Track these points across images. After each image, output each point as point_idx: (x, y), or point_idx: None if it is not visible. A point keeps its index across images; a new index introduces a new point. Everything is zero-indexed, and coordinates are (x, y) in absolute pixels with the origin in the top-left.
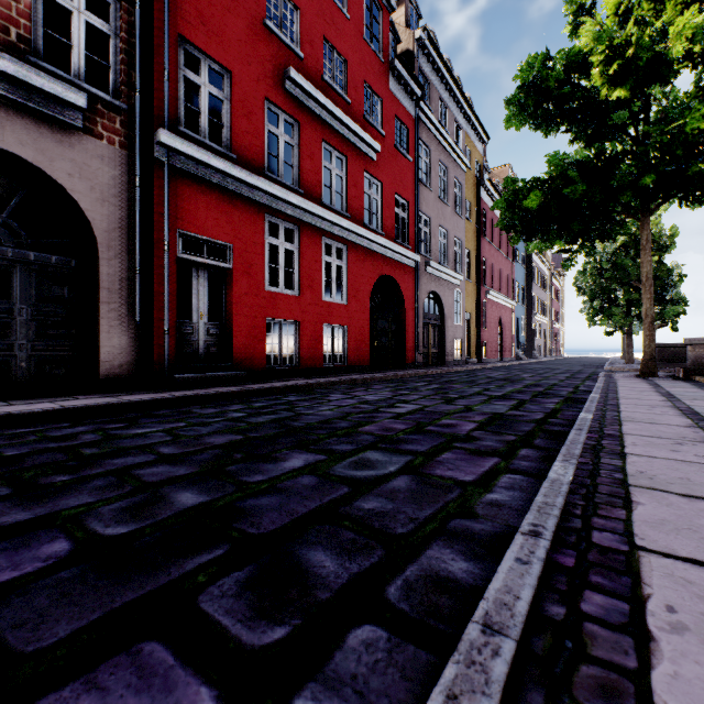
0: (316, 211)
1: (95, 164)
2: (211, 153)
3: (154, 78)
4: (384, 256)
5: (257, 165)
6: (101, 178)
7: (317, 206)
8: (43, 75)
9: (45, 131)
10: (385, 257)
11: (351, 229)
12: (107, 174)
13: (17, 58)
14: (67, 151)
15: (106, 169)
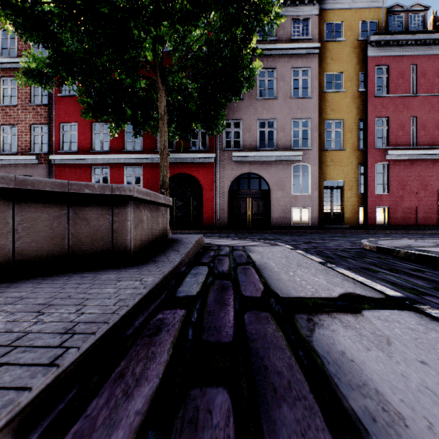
0: (113, 157)
1: (42, 171)
2: (65, 155)
3: (53, 141)
4: (177, 163)
5: (88, 149)
6: (43, 174)
7: (113, 155)
8: (28, 156)
9: (33, 167)
10: (178, 163)
11: (138, 157)
12: (45, 172)
13: (28, 154)
14: (37, 170)
15: (44, 171)
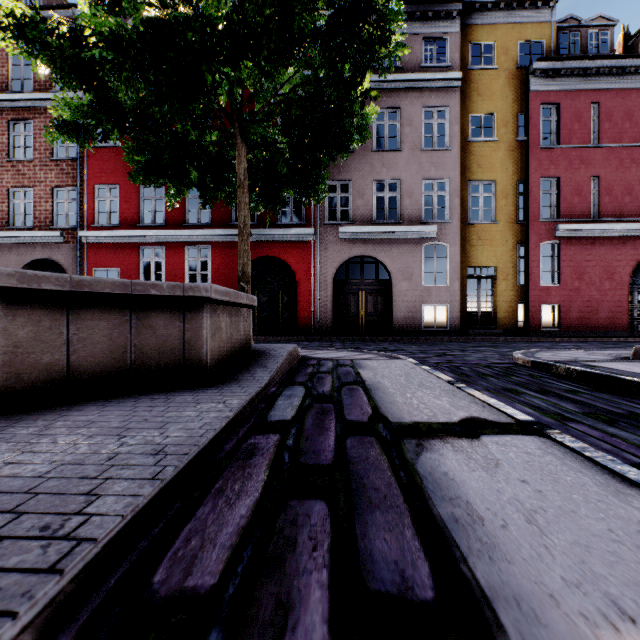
0: (169, 234)
1: (69, 253)
2: (101, 231)
3: (84, 210)
4: (260, 242)
5: (135, 223)
6: (71, 257)
7: (170, 230)
8: (49, 232)
9: (56, 248)
10: (262, 242)
11: (205, 234)
12: (73, 255)
13: (49, 229)
14: (61, 252)
15: (72, 253)
